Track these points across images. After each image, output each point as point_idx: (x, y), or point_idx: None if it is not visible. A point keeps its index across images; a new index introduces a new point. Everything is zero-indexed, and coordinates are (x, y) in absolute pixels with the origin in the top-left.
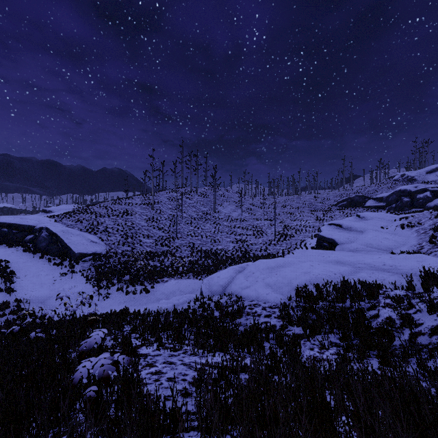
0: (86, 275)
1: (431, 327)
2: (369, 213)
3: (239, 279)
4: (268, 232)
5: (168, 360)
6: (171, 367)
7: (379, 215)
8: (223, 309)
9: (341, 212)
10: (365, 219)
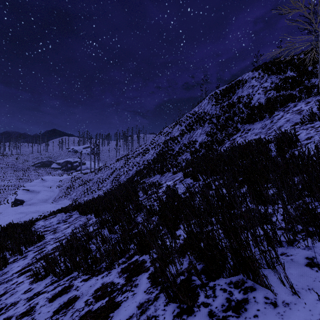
0: None
1: None
2: (48, 177)
3: None
4: None
5: None
6: None
7: (52, 179)
8: None
9: (35, 172)
10: (45, 181)
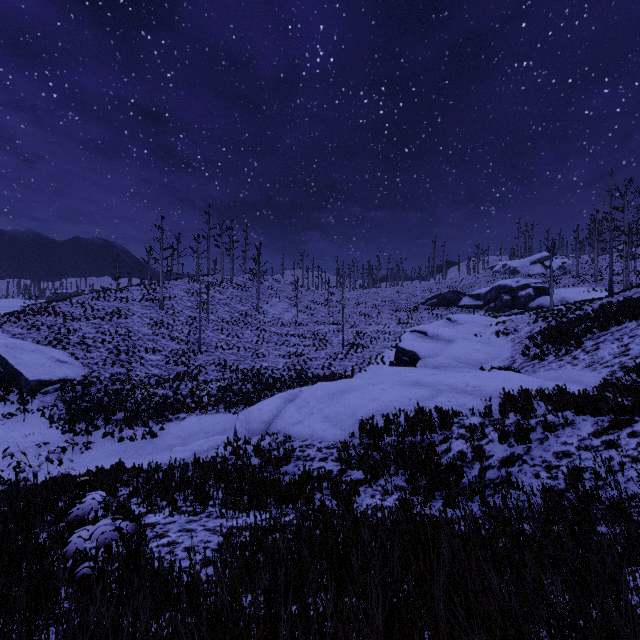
0: (50, 415)
1: (501, 459)
2: (462, 315)
3: (289, 412)
4: (334, 341)
5: (186, 527)
6: (189, 535)
7: (473, 319)
8: (264, 455)
9: (430, 313)
10: (457, 323)
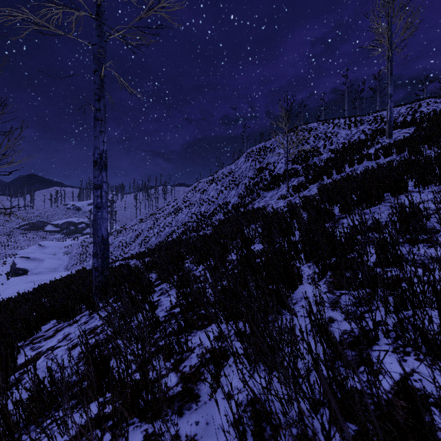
0: None
1: None
2: (47, 242)
3: None
4: None
5: None
6: None
7: (54, 244)
8: None
9: (25, 236)
10: (45, 247)
